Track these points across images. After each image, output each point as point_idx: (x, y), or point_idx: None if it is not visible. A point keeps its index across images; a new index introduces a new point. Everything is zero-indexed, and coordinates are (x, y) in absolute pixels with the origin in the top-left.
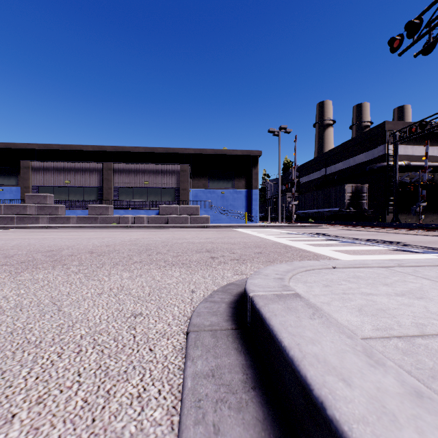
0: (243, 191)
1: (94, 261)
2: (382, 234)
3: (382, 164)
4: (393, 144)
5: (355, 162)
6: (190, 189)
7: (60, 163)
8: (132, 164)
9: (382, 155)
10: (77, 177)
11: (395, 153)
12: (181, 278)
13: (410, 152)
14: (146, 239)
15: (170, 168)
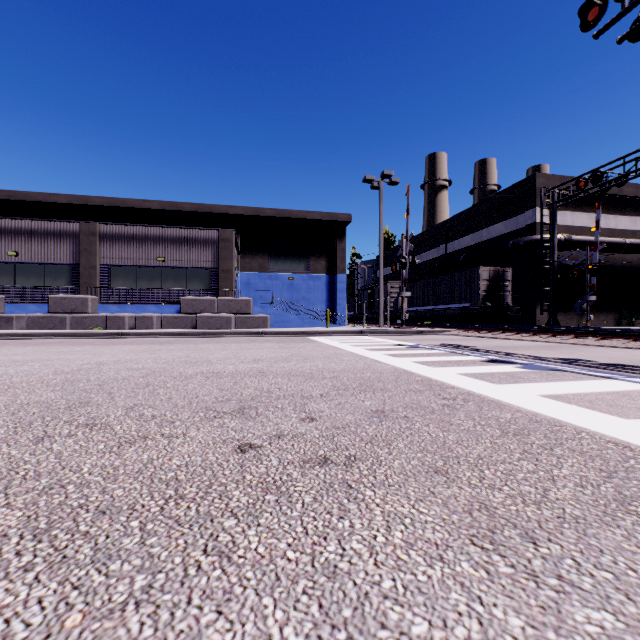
0: (324, 276)
1: None
2: (561, 346)
3: (533, 238)
4: (549, 207)
5: (490, 235)
6: (238, 273)
7: None
8: (134, 226)
9: (531, 224)
10: (31, 246)
11: (552, 221)
12: None
13: (569, 222)
14: (121, 364)
15: (201, 234)
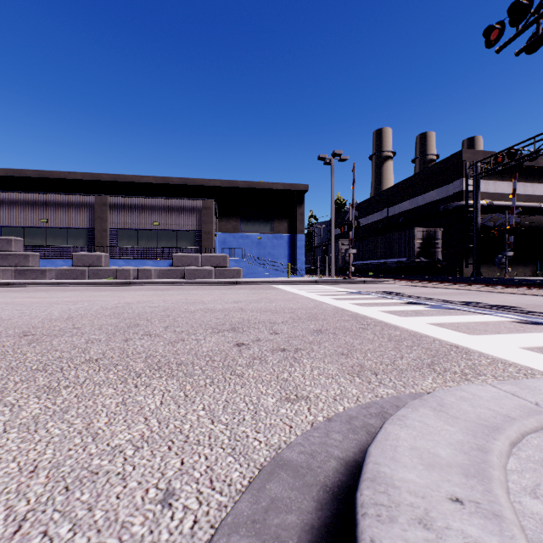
0: (286, 236)
1: (4, 360)
2: (472, 293)
3: (460, 203)
4: (473, 178)
5: (425, 201)
6: (216, 233)
7: (33, 195)
8: (136, 198)
9: (458, 191)
10: (58, 215)
11: (475, 189)
12: (155, 422)
13: (492, 189)
14: (143, 303)
15: (188, 203)
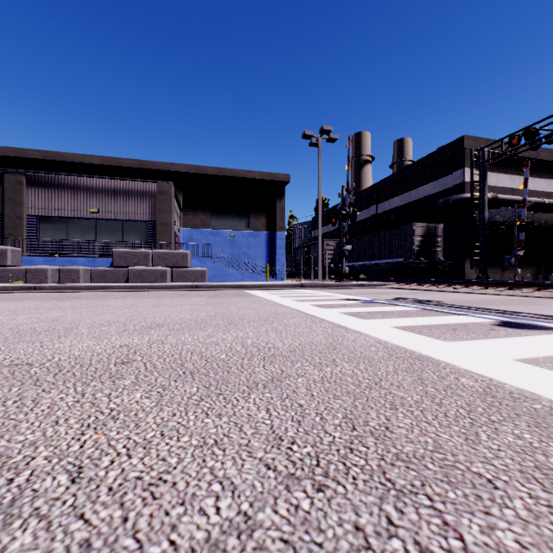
0: (264, 233)
1: None
2: (536, 300)
3: (462, 196)
4: (479, 166)
5: (419, 195)
6: (181, 229)
7: None
8: (66, 176)
9: (459, 183)
10: None
11: (482, 179)
12: None
13: (493, 182)
14: None
15: (138, 186)
